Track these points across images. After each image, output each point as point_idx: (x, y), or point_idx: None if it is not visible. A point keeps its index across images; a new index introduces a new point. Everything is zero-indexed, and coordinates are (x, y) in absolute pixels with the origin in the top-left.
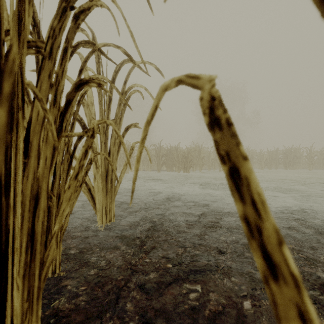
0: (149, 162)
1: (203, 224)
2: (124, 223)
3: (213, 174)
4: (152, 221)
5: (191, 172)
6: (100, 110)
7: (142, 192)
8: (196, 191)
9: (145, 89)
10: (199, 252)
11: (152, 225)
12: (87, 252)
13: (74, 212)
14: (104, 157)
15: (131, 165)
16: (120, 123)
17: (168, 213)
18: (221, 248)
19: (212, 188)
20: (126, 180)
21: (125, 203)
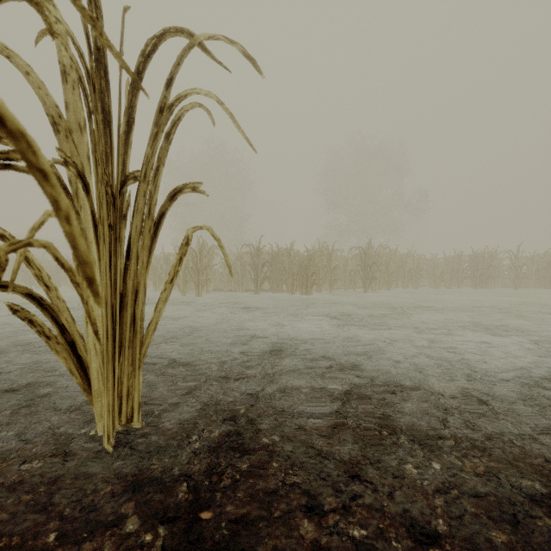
0: (240, 276)
1: (354, 419)
2: (166, 421)
3: (353, 297)
4: (234, 414)
5: (315, 294)
6: (94, 136)
7: (220, 336)
8: (327, 331)
9: (217, 101)
10: (361, 536)
11: (234, 428)
12: (23, 549)
13: (56, 391)
14: (110, 262)
15: (206, 281)
16: (155, 180)
17: (272, 388)
18: (417, 511)
19: (357, 324)
20: (194, 309)
21: (181, 362)
